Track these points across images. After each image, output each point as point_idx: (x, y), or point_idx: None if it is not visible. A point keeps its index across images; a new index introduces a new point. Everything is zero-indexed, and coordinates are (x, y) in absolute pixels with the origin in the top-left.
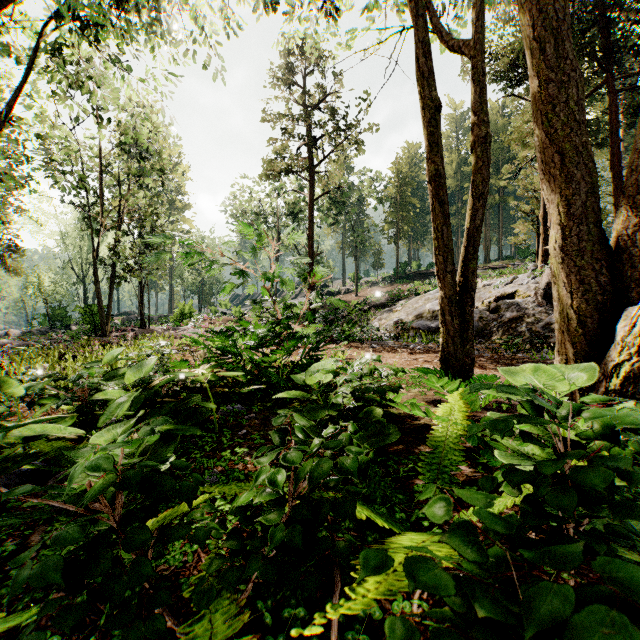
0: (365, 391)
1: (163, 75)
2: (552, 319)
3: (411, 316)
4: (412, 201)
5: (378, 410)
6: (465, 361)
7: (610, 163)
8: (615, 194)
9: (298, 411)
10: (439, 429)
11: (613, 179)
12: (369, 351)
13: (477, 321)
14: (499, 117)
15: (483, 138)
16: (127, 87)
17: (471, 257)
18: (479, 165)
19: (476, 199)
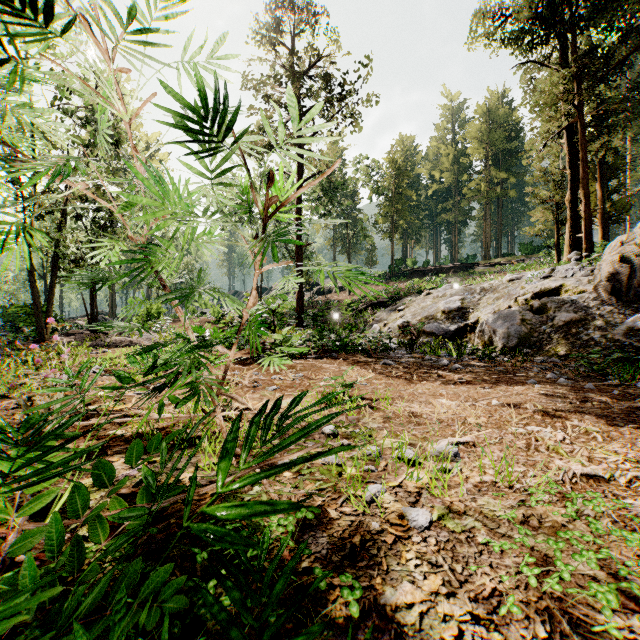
0: None
1: None
2: (637, 323)
3: (420, 317)
4: (408, 193)
5: None
6: None
7: None
8: None
9: None
10: None
11: None
12: (385, 375)
13: (519, 325)
14: (498, 107)
15: None
16: None
17: None
18: None
19: None
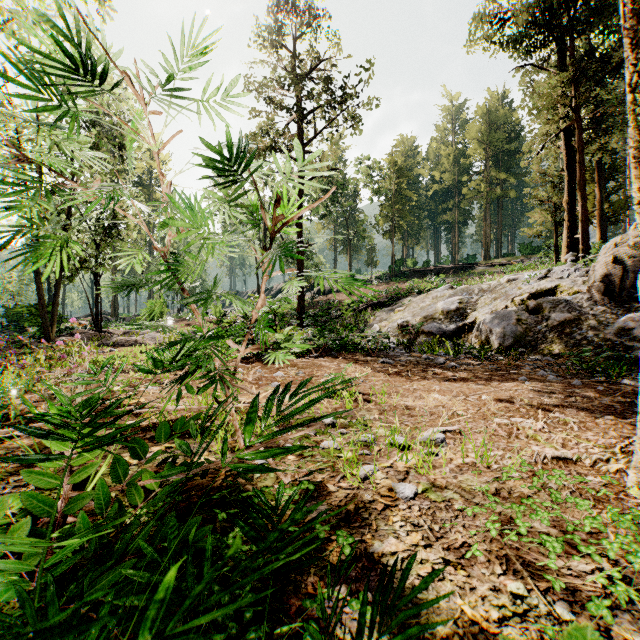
0: None
1: None
2: (628, 322)
3: (419, 317)
4: (408, 194)
5: None
6: None
7: None
8: None
9: None
10: None
11: None
12: (383, 372)
13: (514, 324)
14: (498, 108)
15: None
16: None
17: None
18: None
19: None
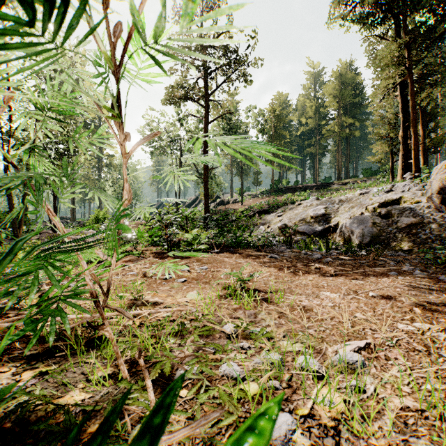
0: None
1: None
2: None
3: (294, 221)
4: (283, 133)
5: None
6: None
7: None
8: None
9: None
10: None
11: None
12: (273, 267)
13: (371, 226)
14: (347, 72)
15: None
16: None
17: None
18: None
19: None
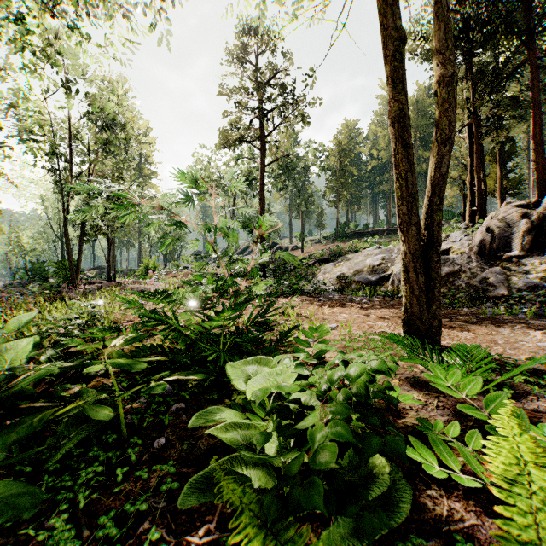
0: (365, 447)
1: (120, 41)
2: (489, 274)
3: (352, 270)
4: (350, 170)
5: (379, 462)
6: (431, 323)
7: (532, 132)
8: (537, 160)
9: (234, 429)
10: (512, 517)
11: (535, 147)
12: (317, 305)
13: None
14: (425, 97)
15: (449, 78)
16: (85, 51)
17: (436, 208)
18: (444, 107)
19: (441, 144)
